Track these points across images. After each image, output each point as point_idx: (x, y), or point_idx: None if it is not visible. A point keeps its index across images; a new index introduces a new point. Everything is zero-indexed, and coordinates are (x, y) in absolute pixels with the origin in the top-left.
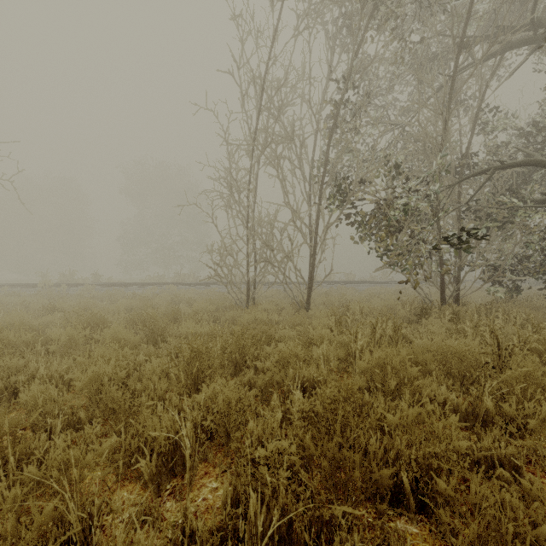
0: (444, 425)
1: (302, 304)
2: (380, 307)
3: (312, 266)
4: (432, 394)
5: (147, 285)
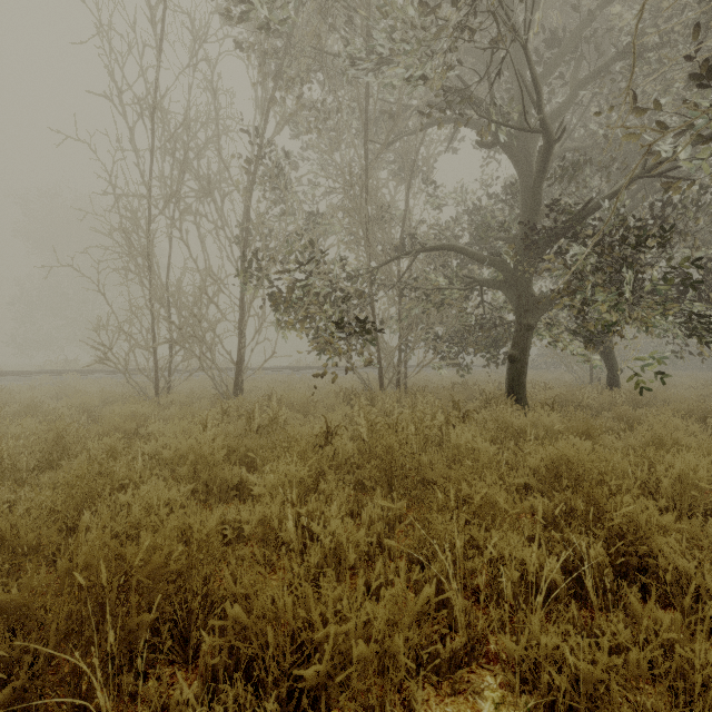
0: (167, 498)
1: (229, 395)
2: (322, 396)
3: (238, 348)
4: (229, 477)
5: (36, 374)
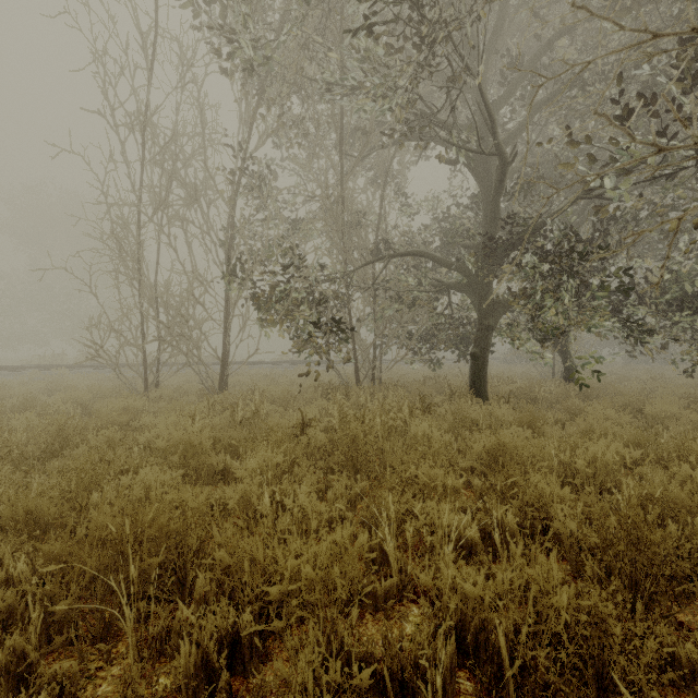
0: (163, 480)
1: (215, 390)
2: (303, 390)
3: (223, 346)
4: (215, 463)
5: (25, 368)
